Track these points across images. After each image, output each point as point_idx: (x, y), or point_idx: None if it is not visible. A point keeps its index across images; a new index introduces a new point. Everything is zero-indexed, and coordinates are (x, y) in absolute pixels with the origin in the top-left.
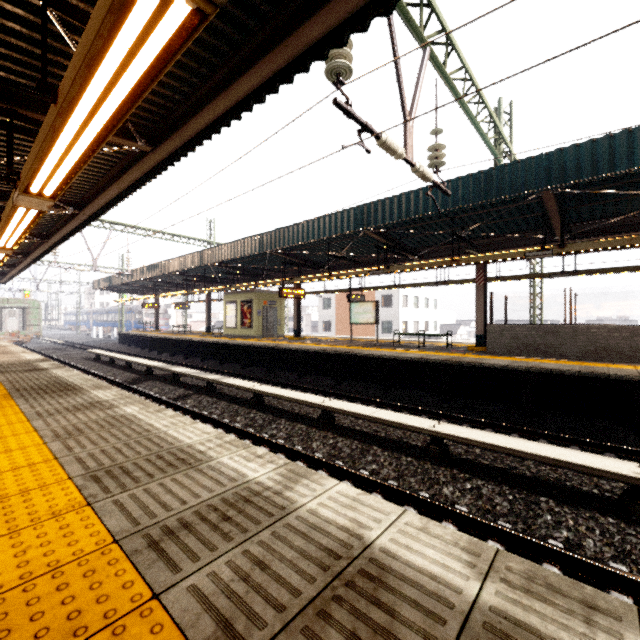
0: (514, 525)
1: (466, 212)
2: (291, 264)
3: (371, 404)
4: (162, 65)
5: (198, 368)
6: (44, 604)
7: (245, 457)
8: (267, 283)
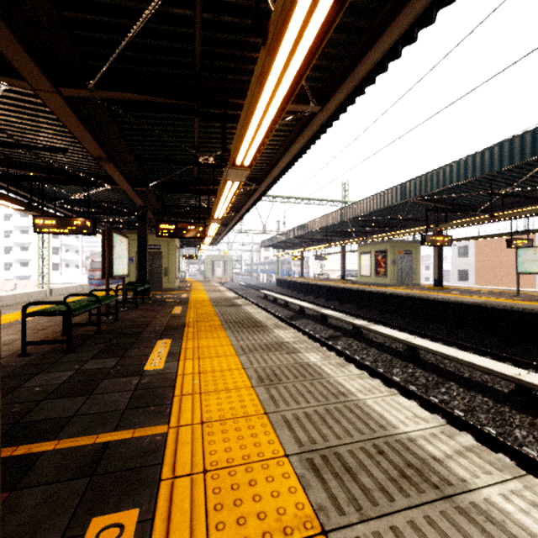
0: None
1: None
2: (435, 210)
3: None
4: None
5: (338, 311)
6: None
7: (536, 505)
8: (406, 232)
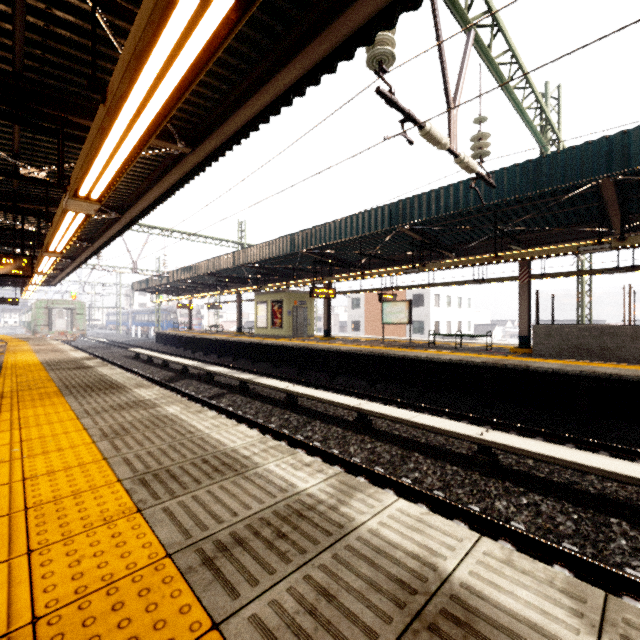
0: (582, 548)
1: (510, 205)
2: (322, 264)
3: (407, 407)
4: (211, 53)
5: (231, 367)
6: (100, 626)
7: (292, 465)
8: (298, 283)
